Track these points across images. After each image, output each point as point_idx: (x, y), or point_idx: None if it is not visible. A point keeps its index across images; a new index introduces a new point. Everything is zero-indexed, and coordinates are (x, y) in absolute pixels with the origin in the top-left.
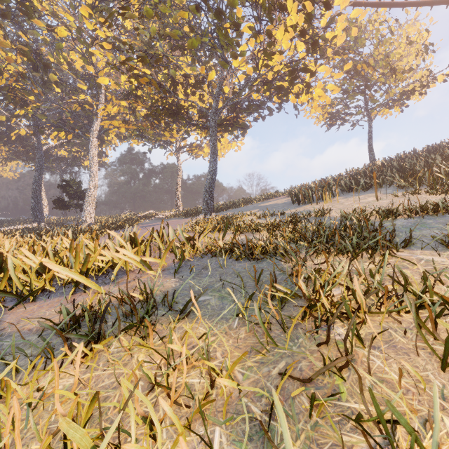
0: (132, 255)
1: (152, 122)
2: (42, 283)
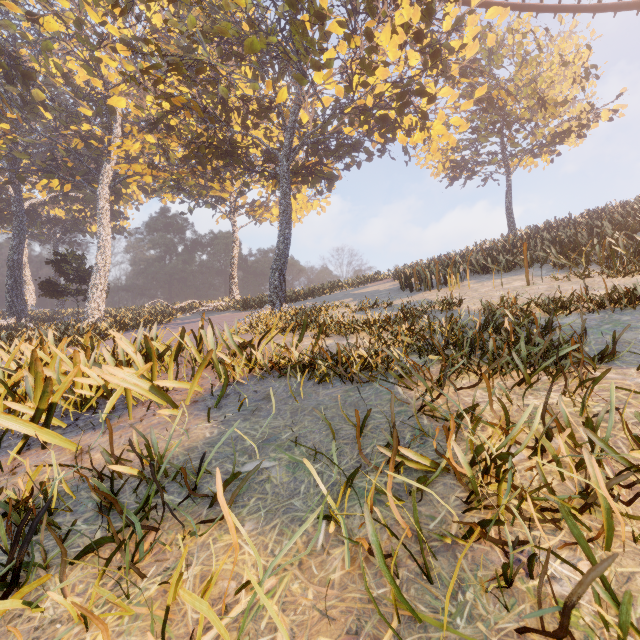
0: (134, 379)
1: (194, 167)
2: None
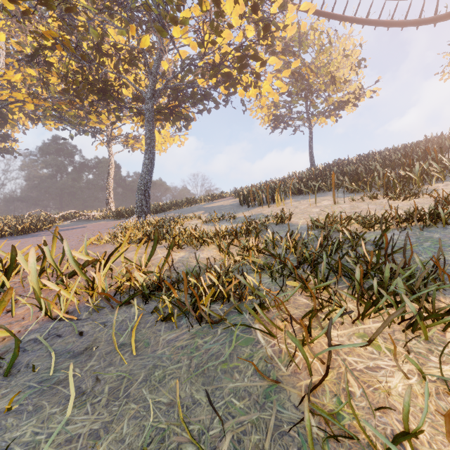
0: None
1: (73, 100)
2: None
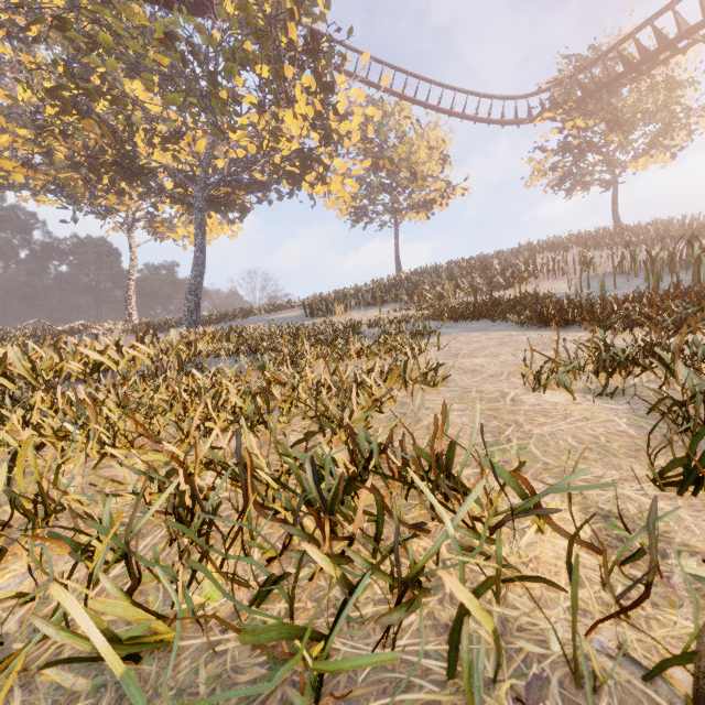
0: (147, 349)
1: (85, 175)
2: (52, 374)
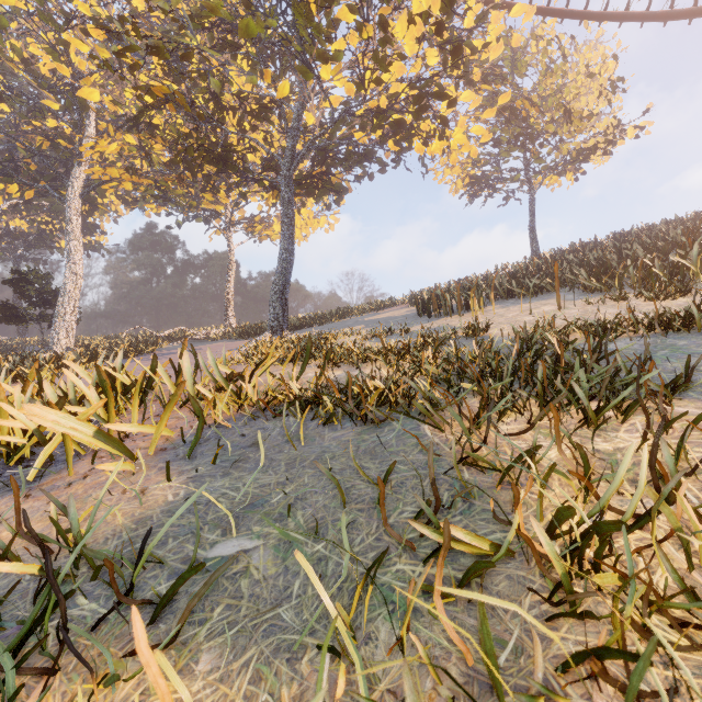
0: (71, 422)
1: (182, 174)
2: None
